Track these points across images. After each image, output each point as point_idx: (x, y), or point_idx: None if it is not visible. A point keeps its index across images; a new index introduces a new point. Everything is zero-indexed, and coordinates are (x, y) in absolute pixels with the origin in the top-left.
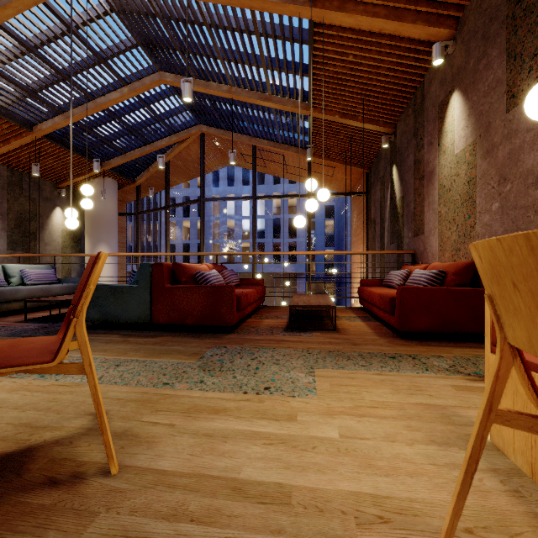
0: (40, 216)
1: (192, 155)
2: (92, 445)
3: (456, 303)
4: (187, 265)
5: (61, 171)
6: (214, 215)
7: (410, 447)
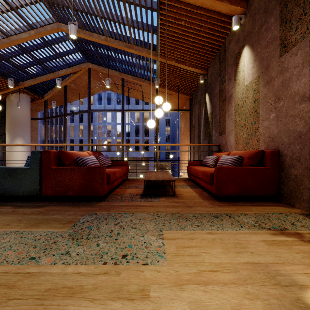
0: None
1: (83, 83)
2: None
3: (251, 176)
4: (70, 152)
5: None
6: (99, 122)
7: None
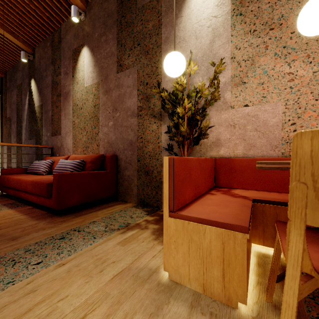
0: None
1: None
2: None
3: (95, 181)
4: None
5: None
6: None
7: None
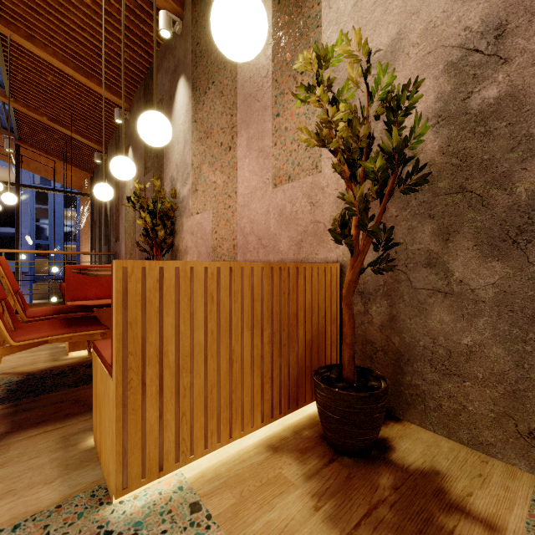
0: None
1: None
2: None
3: None
4: None
5: None
6: None
7: (12, 356)
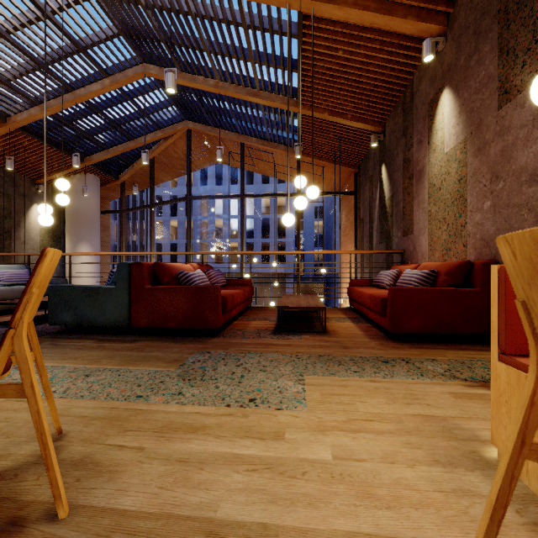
0: (16, 213)
1: (179, 152)
2: (41, 478)
3: (449, 303)
4: (169, 264)
5: (39, 166)
6: (202, 214)
7: (412, 470)
